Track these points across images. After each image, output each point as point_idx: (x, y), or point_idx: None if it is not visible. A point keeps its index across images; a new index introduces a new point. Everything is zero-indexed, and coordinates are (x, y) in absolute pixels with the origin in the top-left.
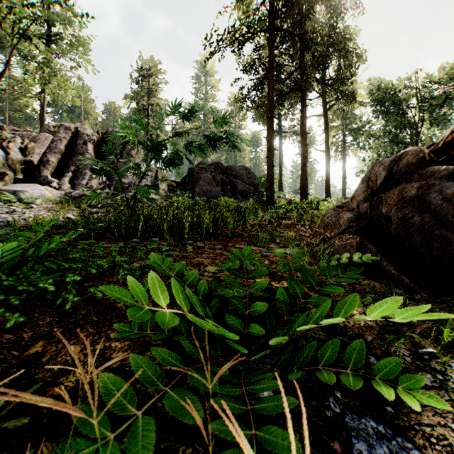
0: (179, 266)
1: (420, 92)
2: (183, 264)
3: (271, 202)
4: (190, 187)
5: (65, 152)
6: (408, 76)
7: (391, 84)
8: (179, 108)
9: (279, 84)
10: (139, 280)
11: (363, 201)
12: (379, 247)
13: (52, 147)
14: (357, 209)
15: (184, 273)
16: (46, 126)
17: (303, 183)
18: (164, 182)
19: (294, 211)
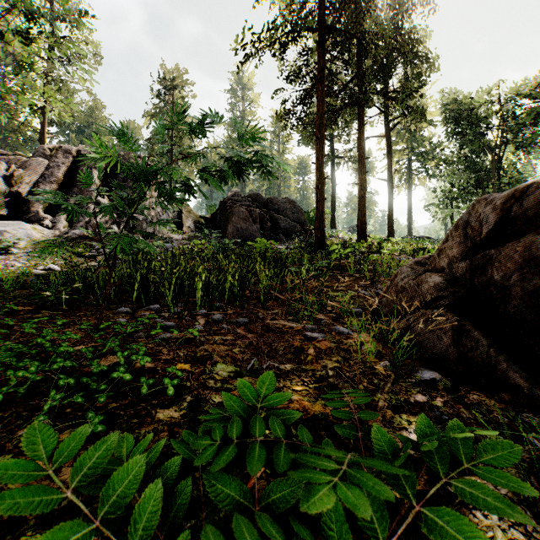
0: (97, 453)
1: (502, 108)
2: (108, 446)
3: (321, 244)
4: (221, 224)
5: (64, 181)
6: (489, 89)
7: (468, 99)
8: (184, 118)
9: (331, 96)
10: (91, 403)
11: (458, 257)
12: (486, 333)
13: (47, 174)
14: (448, 270)
15: (167, 391)
16: (40, 149)
17: (360, 219)
18: (189, 218)
19: (351, 259)
